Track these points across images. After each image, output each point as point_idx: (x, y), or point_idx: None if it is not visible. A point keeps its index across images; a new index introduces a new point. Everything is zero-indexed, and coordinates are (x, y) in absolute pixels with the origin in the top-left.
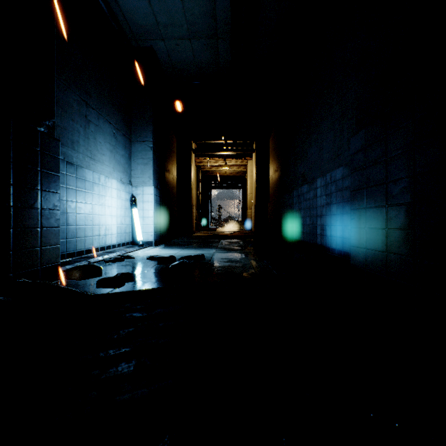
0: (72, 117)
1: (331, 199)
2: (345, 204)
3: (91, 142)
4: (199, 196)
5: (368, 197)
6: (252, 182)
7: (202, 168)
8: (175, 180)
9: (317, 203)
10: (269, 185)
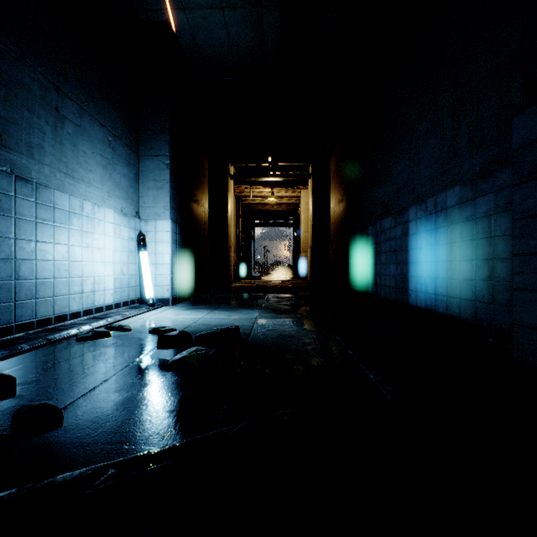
0: (29, 106)
1: (436, 237)
2: (465, 245)
3: (67, 150)
4: (239, 236)
5: None
6: (307, 218)
7: (243, 200)
8: (207, 214)
9: (409, 244)
10: (330, 221)
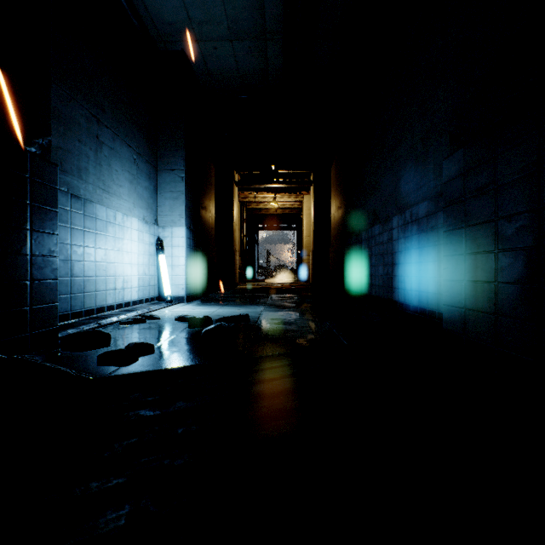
0: (79, 137)
1: (412, 243)
2: (430, 249)
3: (104, 170)
4: (244, 240)
5: (469, 239)
6: (309, 223)
7: (247, 205)
8: (214, 220)
9: (393, 248)
10: (330, 226)
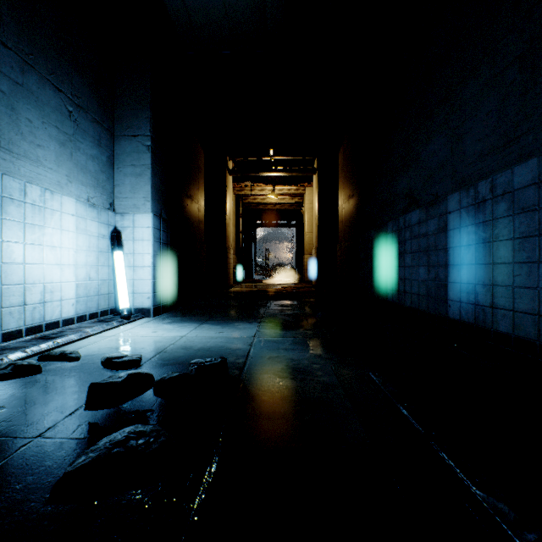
0: None
1: (494, 231)
2: None
3: None
4: (239, 237)
5: None
6: (311, 218)
7: (243, 198)
8: (203, 212)
9: (448, 242)
10: (338, 219)
